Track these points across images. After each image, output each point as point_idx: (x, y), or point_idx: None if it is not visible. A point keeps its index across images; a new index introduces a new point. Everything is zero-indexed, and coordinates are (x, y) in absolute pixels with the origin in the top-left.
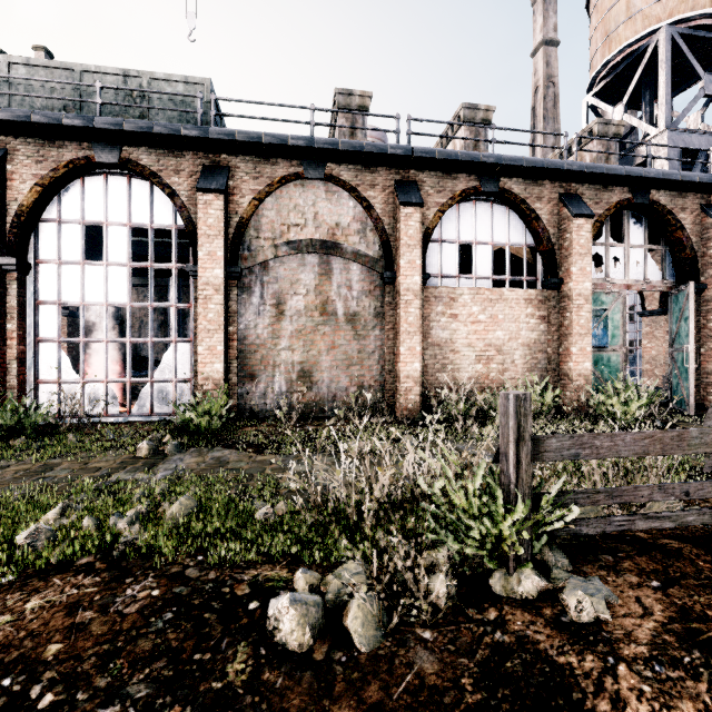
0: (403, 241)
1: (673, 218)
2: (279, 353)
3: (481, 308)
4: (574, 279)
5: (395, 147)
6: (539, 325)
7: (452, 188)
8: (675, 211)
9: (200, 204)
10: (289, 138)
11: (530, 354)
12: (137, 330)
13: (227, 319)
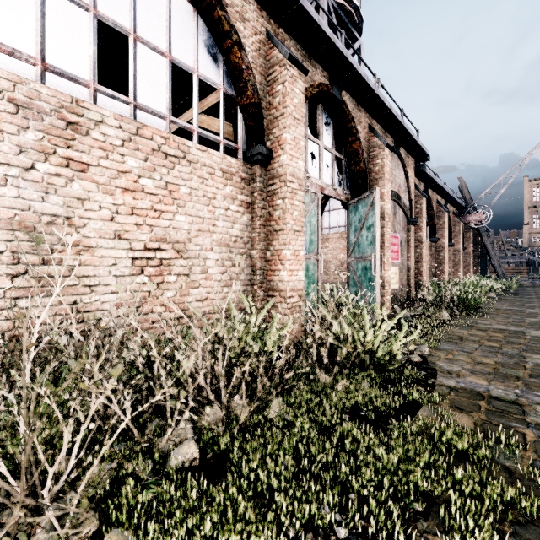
0: None
1: (355, 127)
2: None
3: (145, 165)
4: (288, 151)
5: None
6: (241, 215)
7: None
8: (356, 122)
9: None
10: None
11: (229, 258)
12: None
13: None
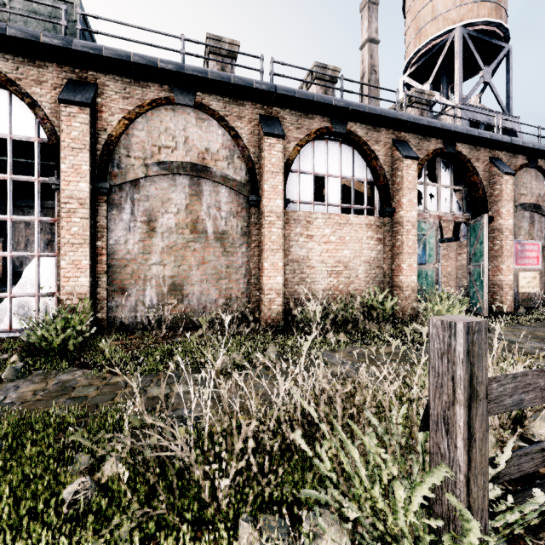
0: (267, 168)
1: (471, 166)
2: (150, 267)
3: (332, 231)
4: (404, 209)
5: (260, 82)
6: (376, 246)
7: (308, 126)
8: (472, 161)
9: (63, 115)
10: (159, 61)
11: (370, 269)
12: (23, 248)
13: (94, 234)
